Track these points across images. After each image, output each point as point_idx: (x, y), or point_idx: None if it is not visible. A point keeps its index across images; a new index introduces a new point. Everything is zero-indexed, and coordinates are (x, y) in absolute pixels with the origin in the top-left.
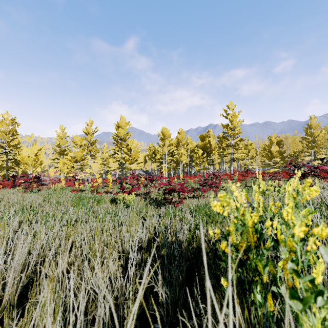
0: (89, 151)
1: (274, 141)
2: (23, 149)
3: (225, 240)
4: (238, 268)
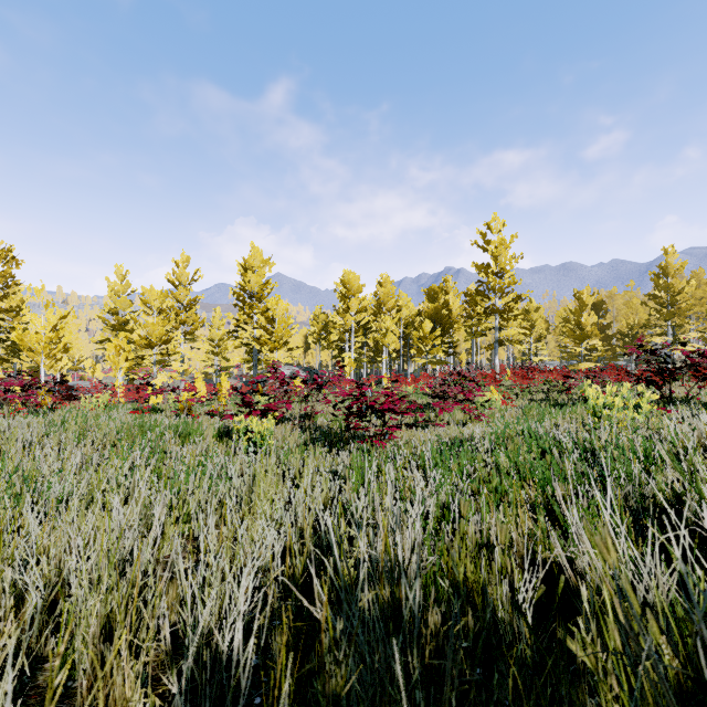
0: (182, 324)
1: (589, 303)
2: (24, 317)
3: None
4: None
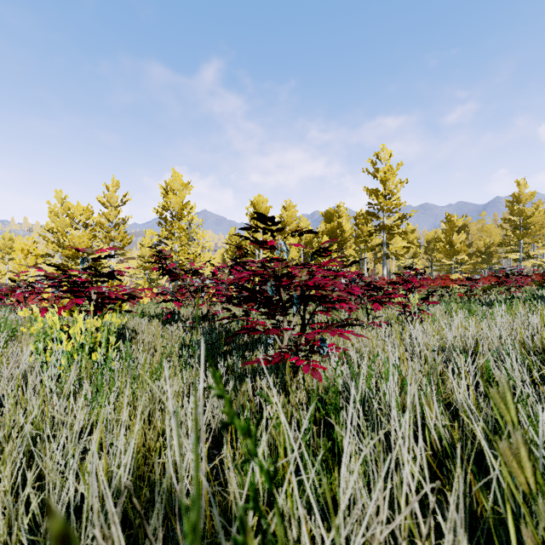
0: (112, 240)
1: (458, 224)
2: None
3: None
4: None
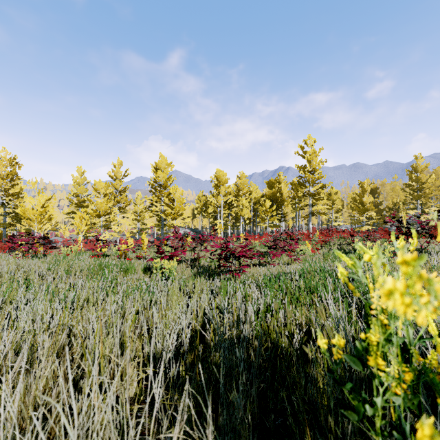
0: (118, 203)
1: (368, 189)
2: (25, 199)
3: (359, 363)
4: (393, 431)
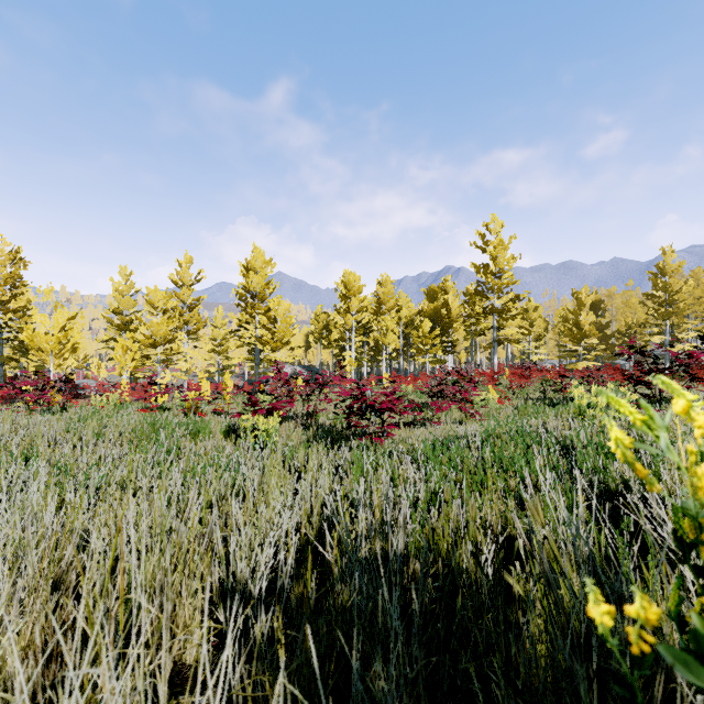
0: (185, 324)
1: (587, 302)
2: (34, 318)
3: (699, 667)
4: None
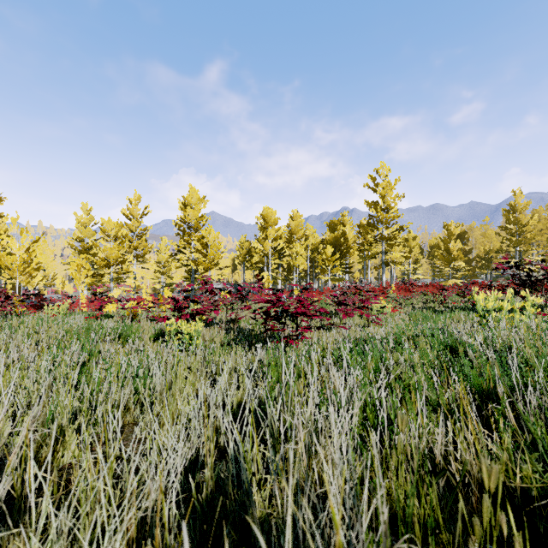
0: (134, 249)
1: (455, 233)
2: (2, 241)
3: None
4: None
